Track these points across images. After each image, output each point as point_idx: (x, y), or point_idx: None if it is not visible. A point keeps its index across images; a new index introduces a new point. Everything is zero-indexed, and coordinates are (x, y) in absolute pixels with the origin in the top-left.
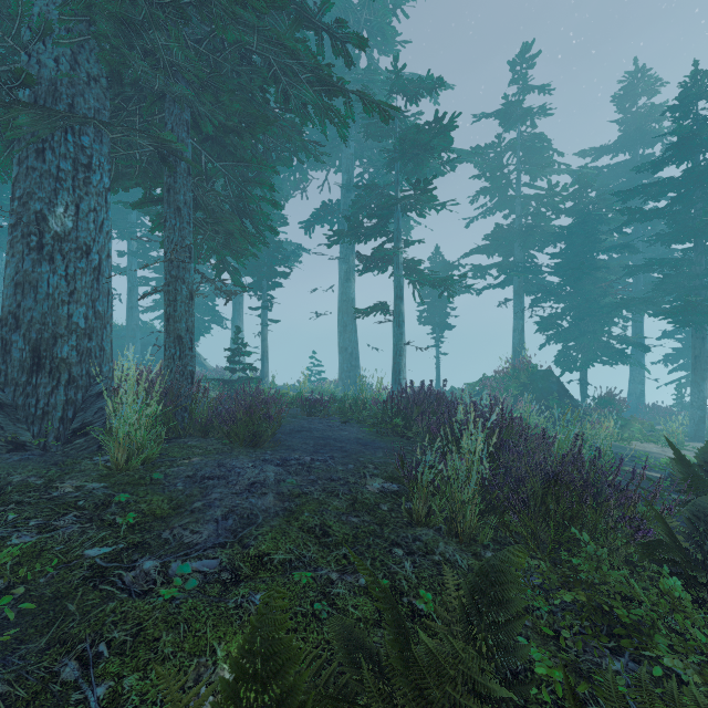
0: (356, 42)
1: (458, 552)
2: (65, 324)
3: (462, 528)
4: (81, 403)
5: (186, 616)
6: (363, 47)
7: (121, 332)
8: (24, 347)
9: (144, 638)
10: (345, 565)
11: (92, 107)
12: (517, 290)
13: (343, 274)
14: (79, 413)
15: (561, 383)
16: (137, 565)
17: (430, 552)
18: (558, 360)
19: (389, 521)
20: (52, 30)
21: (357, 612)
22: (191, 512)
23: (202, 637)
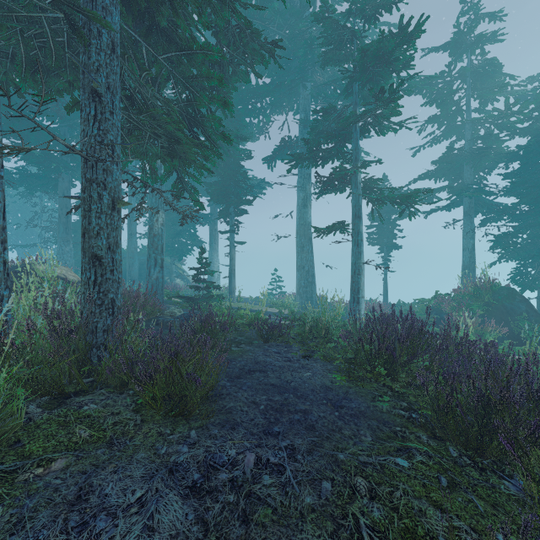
0: None
1: None
2: None
3: None
4: None
5: None
6: None
7: (126, 254)
8: None
9: None
10: None
11: None
12: (467, 211)
13: (300, 201)
14: None
15: (529, 302)
16: None
17: None
18: (513, 277)
19: None
20: None
21: None
22: None
23: None
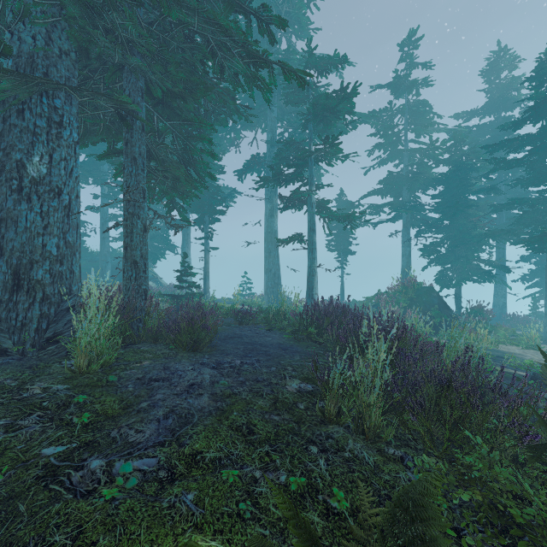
0: (278, 23)
1: (365, 449)
2: (40, 252)
3: (368, 426)
4: (53, 316)
5: (123, 518)
6: (283, 26)
7: (96, 257)
8: (7, 271)
9: (82, 542)
10: (268, 463)
11: (63, 76)
12: (405, 224)
13: (268, 212)
14: (51, 324)
15: (441, 297)
16: (85, 465)
17: (341, 449)
18: (437, 278)
19: (306, 419)
20: (30, 12)
21: (278, 511)
22: (138, 412)
23: (136, 540)
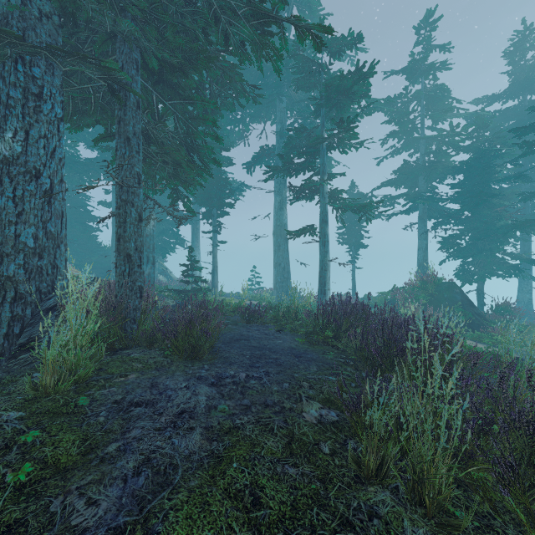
0: None
1: None
2: (12, 244)
3: (429, 496)
4: (30, 318)
5: None
6: None
7: (108, 251)
8: None
9: None
10: None
11: (44, 42)
12: (421, 215)
13: (277, 204)
14: (27, 328)
15: (464, 293)
16: None
17: None
18: (457, 273)
19: (334, 473)
20: None
21: None
22: (101, 461)
23: None
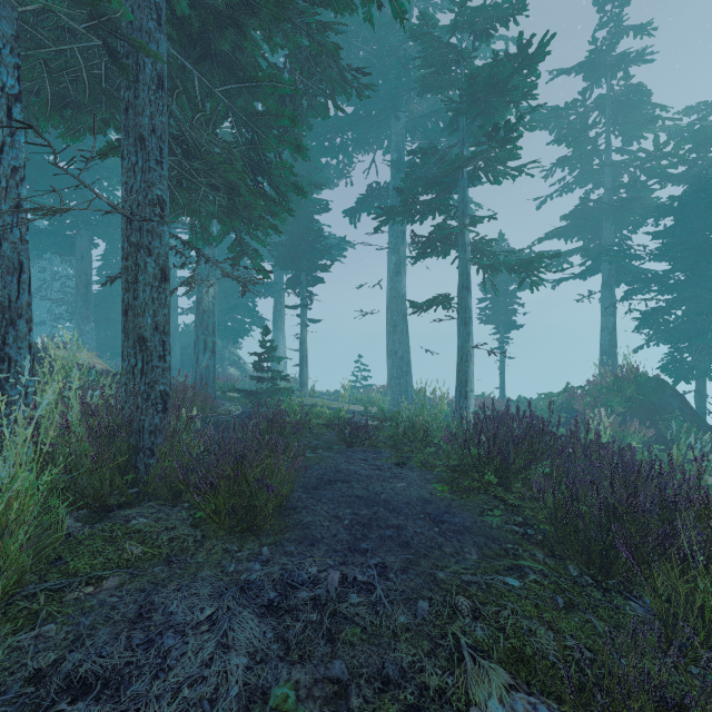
0: None
1: None
2: None
3: None
4: None
5: None
6: None
7: None
8: None
9: None
10: None
11: None
12: (606, 280)
13: (392, 267)
14: None
15: (682, 397)
16: None
17: None
18: (665, 365)
19: None
20: None
21: None
22: None
23: None
